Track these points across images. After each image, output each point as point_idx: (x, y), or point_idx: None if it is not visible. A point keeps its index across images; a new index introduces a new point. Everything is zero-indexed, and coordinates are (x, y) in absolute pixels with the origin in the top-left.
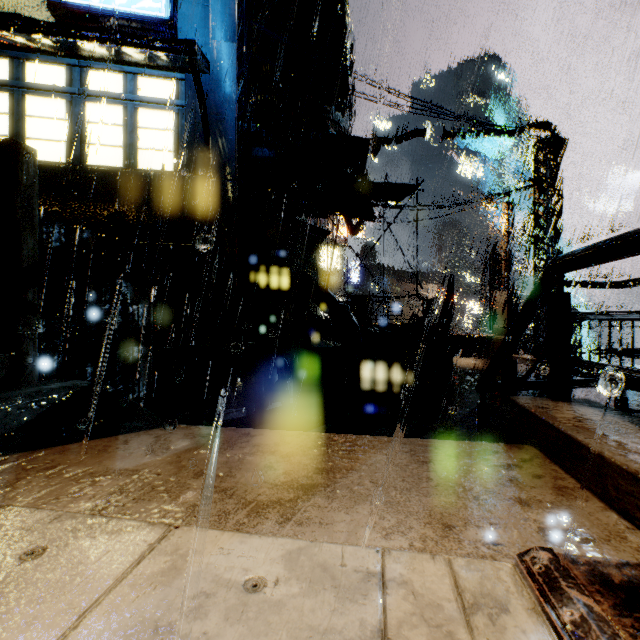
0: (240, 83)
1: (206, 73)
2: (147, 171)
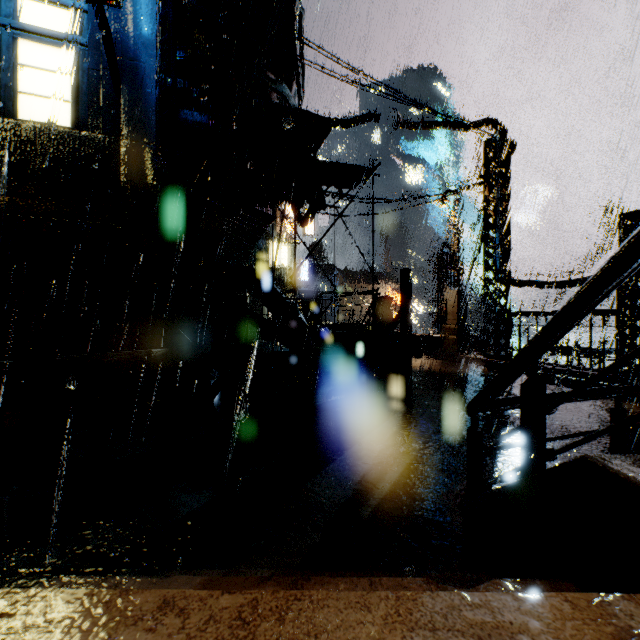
0: (163, 27)
1: (116, 6)
2: (31, 122)
